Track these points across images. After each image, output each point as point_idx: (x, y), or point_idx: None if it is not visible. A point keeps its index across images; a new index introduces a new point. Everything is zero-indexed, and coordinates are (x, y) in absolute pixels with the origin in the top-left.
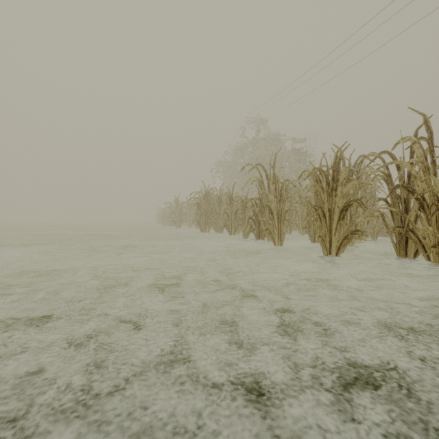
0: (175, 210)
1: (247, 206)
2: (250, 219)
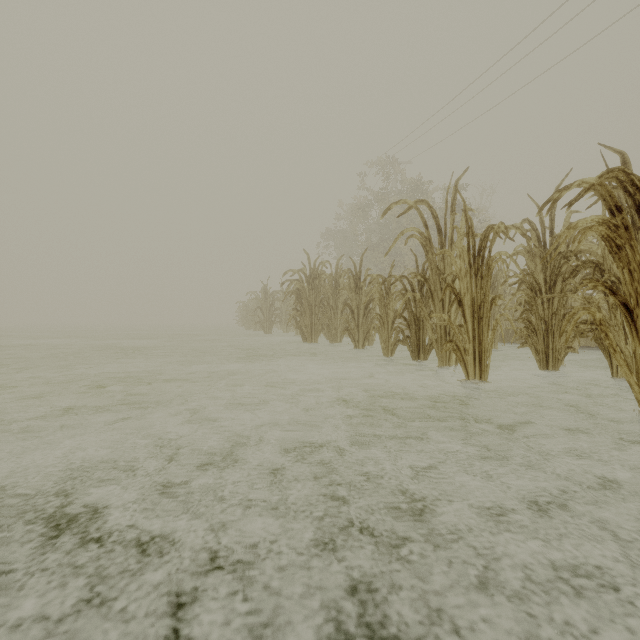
0: (263, 305)
1: (393, 291)
2: (400, 317)
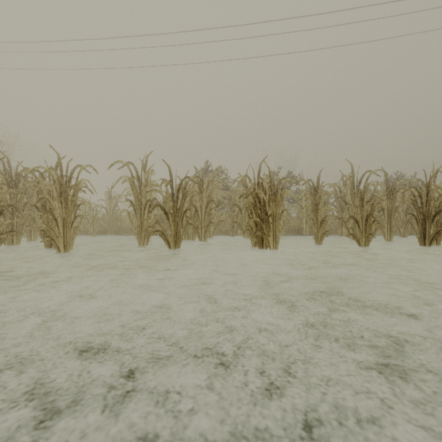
0: None
1: None
2: None
